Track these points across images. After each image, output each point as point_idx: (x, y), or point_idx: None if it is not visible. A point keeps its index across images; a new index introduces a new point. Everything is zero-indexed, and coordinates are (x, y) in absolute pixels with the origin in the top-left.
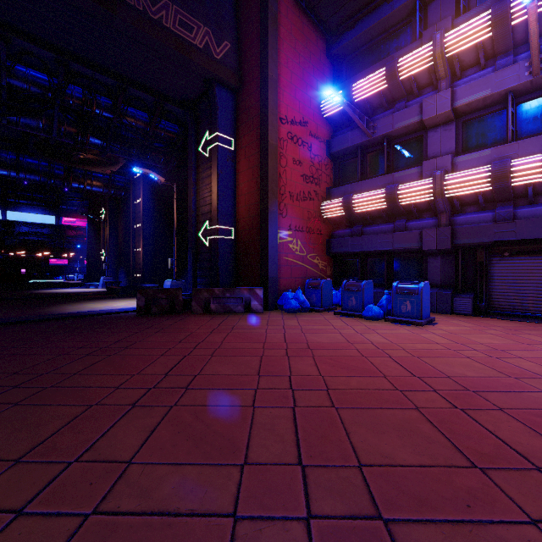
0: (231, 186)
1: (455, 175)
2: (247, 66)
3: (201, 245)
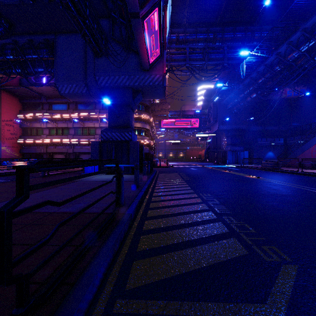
0: None
1: (45, 140)
2: None
3: None
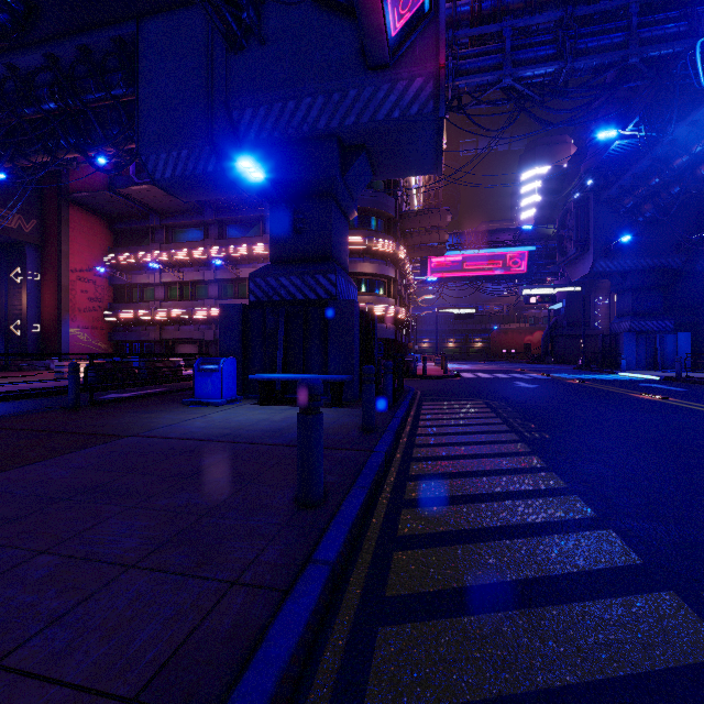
0: (38, 301)
1: (158, 311)
2: (49, 236)
3: (13, 333)
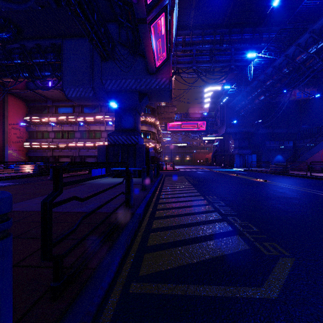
0: None
1: (51, 143)
2: None
3: None
